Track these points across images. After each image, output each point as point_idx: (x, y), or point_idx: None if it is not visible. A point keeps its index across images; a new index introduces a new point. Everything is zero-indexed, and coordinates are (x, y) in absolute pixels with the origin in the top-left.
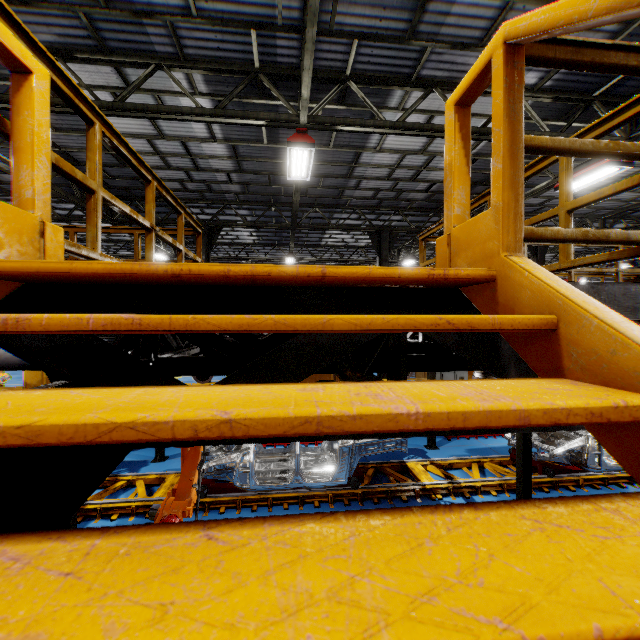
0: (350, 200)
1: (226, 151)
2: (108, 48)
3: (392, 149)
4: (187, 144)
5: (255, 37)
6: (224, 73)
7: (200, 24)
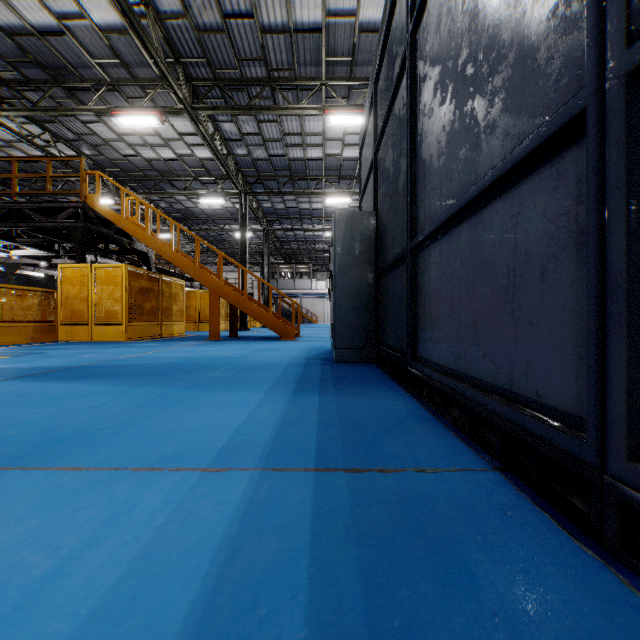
0: None
1: None
2: None
3: None
4: None
5: None
6: None
7: None
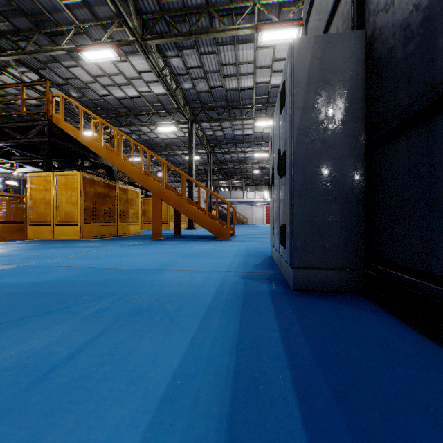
0: None
1: None
2: None
3: (3, 80)
4: None
5: None
6: None
7: None
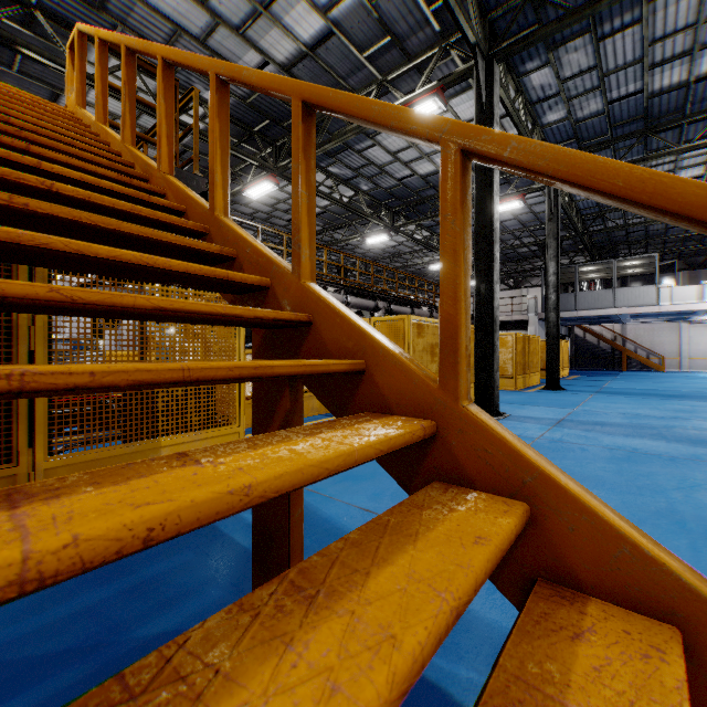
0: None
1: None
2: None
3: None
4: None
5: None
6: None
7: None
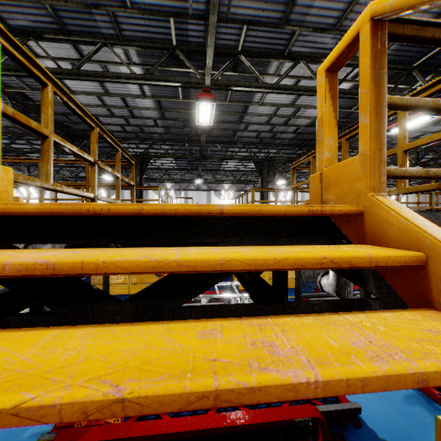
0: (240, 139)
1: (153, 104)
2: (68, 31)
3: (270, 103)
4: (125, 99)
5: (173, 23)
6: (151, 49)
7: (133, 13)
